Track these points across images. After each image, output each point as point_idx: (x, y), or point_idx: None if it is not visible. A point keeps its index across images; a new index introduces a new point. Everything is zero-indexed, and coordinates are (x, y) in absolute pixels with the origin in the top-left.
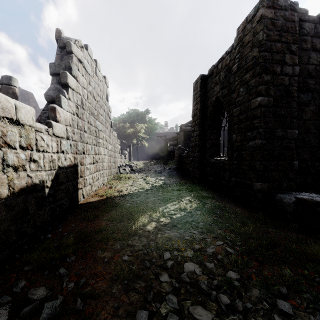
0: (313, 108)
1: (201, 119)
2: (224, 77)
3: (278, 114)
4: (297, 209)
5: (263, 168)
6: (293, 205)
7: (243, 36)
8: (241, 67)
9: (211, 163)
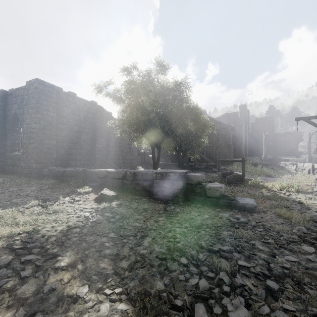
0: (66, 132)
1: (2, 123)
2: (20, 102)
3: (46, 133)
4: (48, 173)
5: (37, 157)
6: (47, 172)
7: (29, 89)
8: (28, 104)
9: (11, 156)
